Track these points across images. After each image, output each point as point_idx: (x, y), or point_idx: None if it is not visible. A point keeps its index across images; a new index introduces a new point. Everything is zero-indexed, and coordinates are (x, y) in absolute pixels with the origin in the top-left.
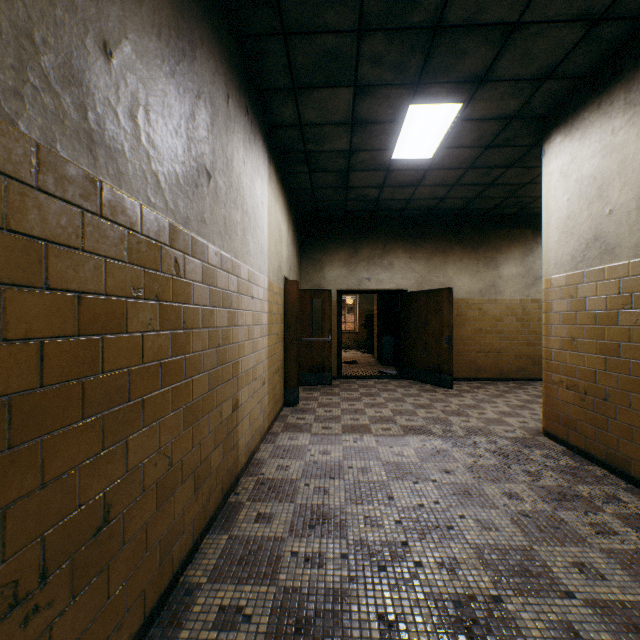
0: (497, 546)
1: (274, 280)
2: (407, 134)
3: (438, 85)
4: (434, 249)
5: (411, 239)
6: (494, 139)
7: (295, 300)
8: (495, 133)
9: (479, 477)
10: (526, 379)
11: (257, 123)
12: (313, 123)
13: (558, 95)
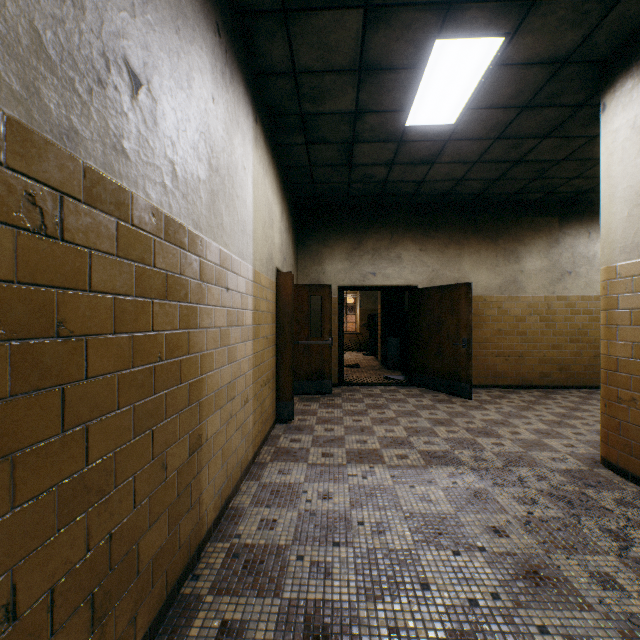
0: None
1: (262, 270)
2: (428, 87)
3: (477, 5)
4: (447, 240)
5: (422, 229)
6: (535, 95)
7: (289, 296)
8: (538, 86)
9: (544, 542)
10: (551, 386)
11: (236, 58)
12: (310, 69)
13: (633, 23)
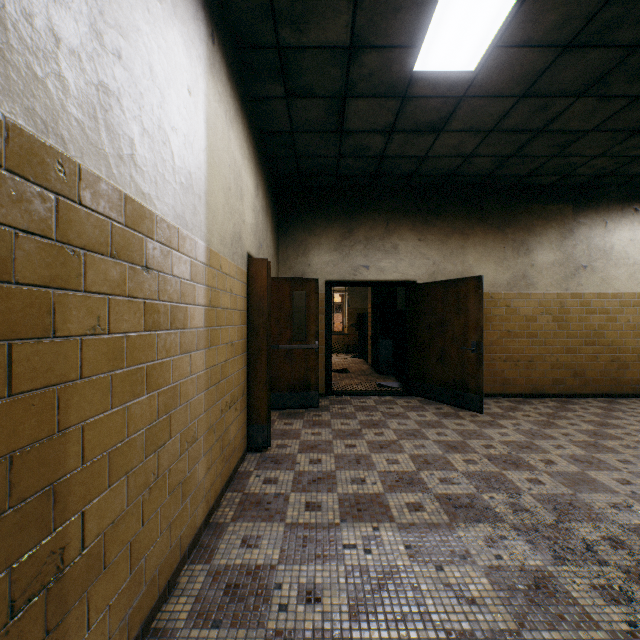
0: None
1: (224, 252)
2: (449, 6)
3: None
4: (450, 229)
5: (421, 216)
6: (584, 26)
7: (264, 289)
8: (592, 10)
9: None
10: (565, 395)
11: None
12: None
13: None
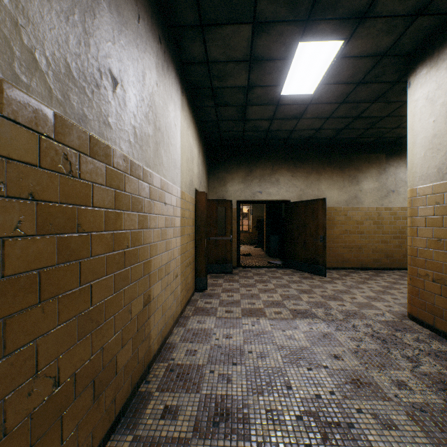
0: None
1: (186, 191)
2: (295, 71)
3: (325, 22)
4: (310, 169)
5: (293, 162)
6: (365, 76)
7: (204, 207)
8: (367, 70)
9: (365, 363)
10: (381, 268)
11: (170, 56)
12: (218, 60)
13: (426, 32)
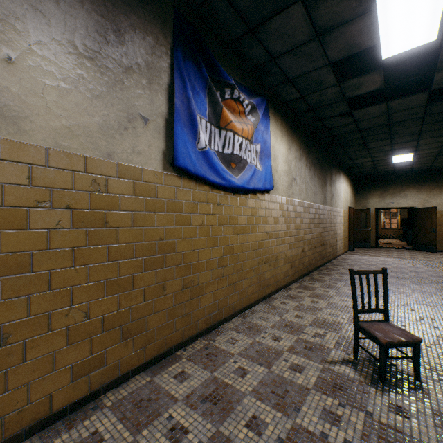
0: (398, 267)
1: (344, 209)
2: (395, 159)
3: (400, 153)
4: (432, 186)
5: (417, 182)
6: (437, 154)
7: (352, 214)
8: (436, 154)
9: (408, 263)
10: None
11: (340, 170)
12: (358, 163)
13: None
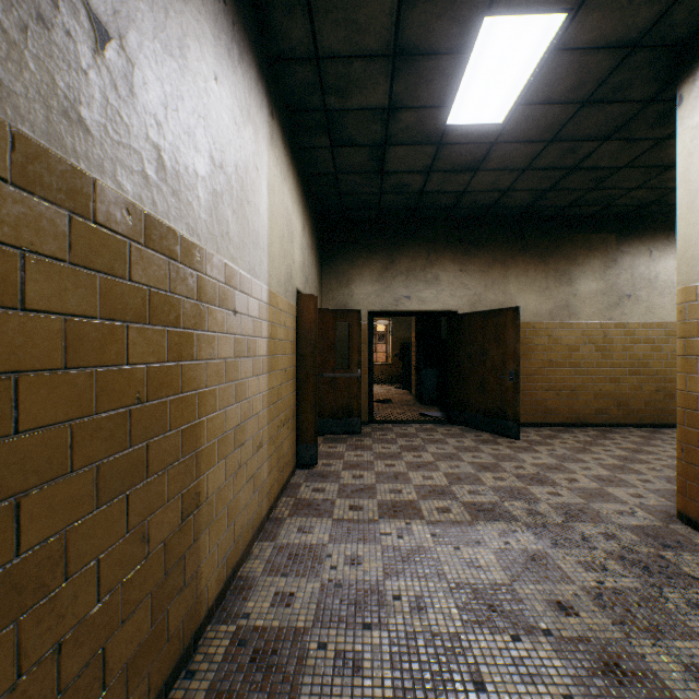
0: None
1: (279, 291)
2: (473, 77)
3: None
4: (491, 259)
5: (462, 246)
6: (598, 88)
7: (312, 322)
8: (602, 76)
9: (623, 623)
10: (608, 424)
11: (246, 36)
12: (336, 54)
13: None
